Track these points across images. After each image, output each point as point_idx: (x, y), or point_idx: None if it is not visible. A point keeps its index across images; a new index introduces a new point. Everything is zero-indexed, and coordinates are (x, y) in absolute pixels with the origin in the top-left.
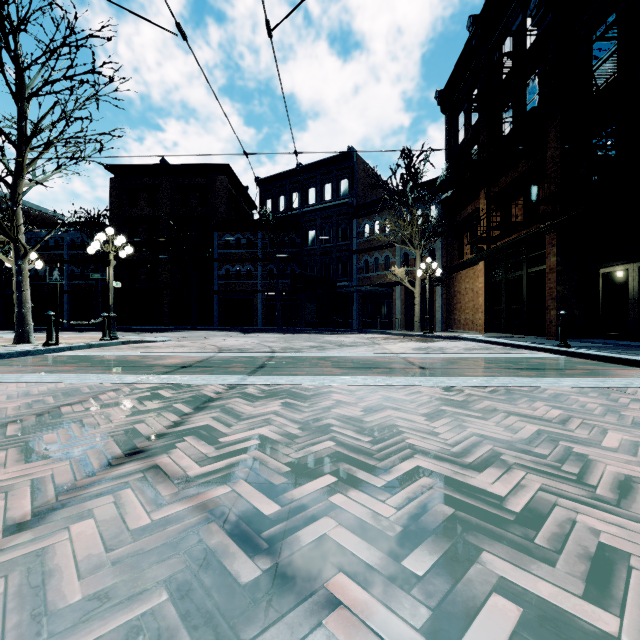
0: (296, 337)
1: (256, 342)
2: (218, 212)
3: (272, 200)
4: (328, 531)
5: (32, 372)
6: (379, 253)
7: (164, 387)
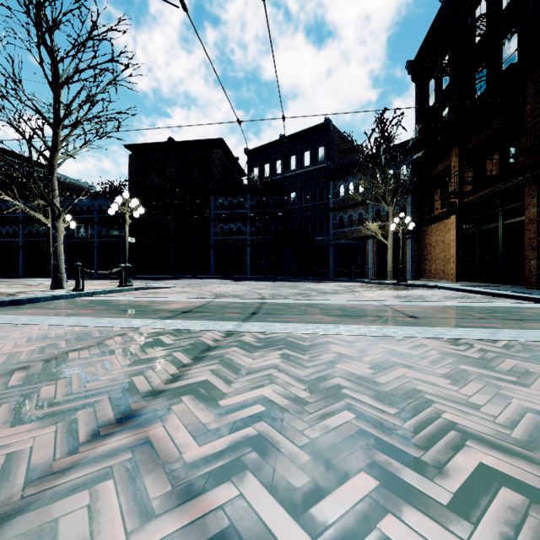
0: (281, 285)
1: (247, 289)
2: (214, 179)
3: (259, 168)
4: None
5: (57, 315)
6: (353, 210)
7: (166, 333)
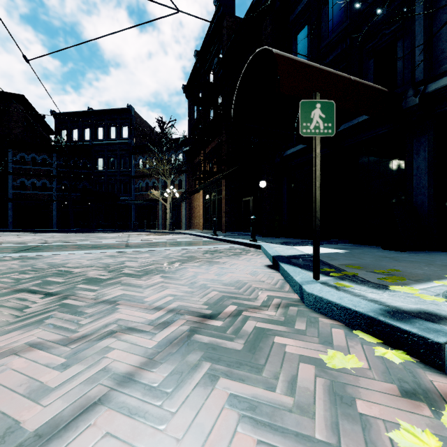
0: (78, 235)
1: (39, 238)
2: (13, 133)
3: (67, 131)
4: (2, 280)
5: None
6: (149, 179)
7: None
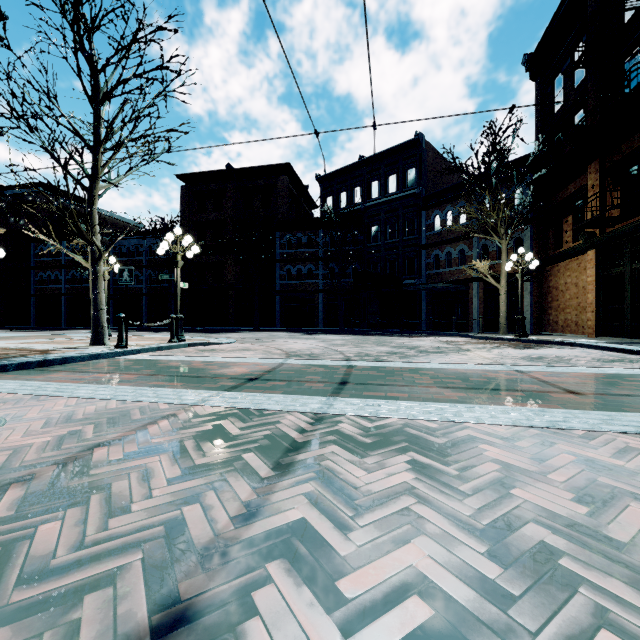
0: (363, 340)
1: (323, 346)
2: (279, 212)
3: (333, 197)
4: None
5: (91, 382)
6: (452, 246)
7: (229, 414)
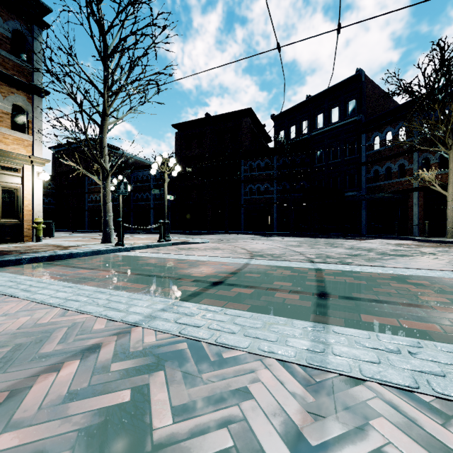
0: (314, 241)
1: (281, 246)
2: (243, 145)
3: (284, 131)
4: None
5: (67, 279)
6: (391, 162)
7: (171, 353)
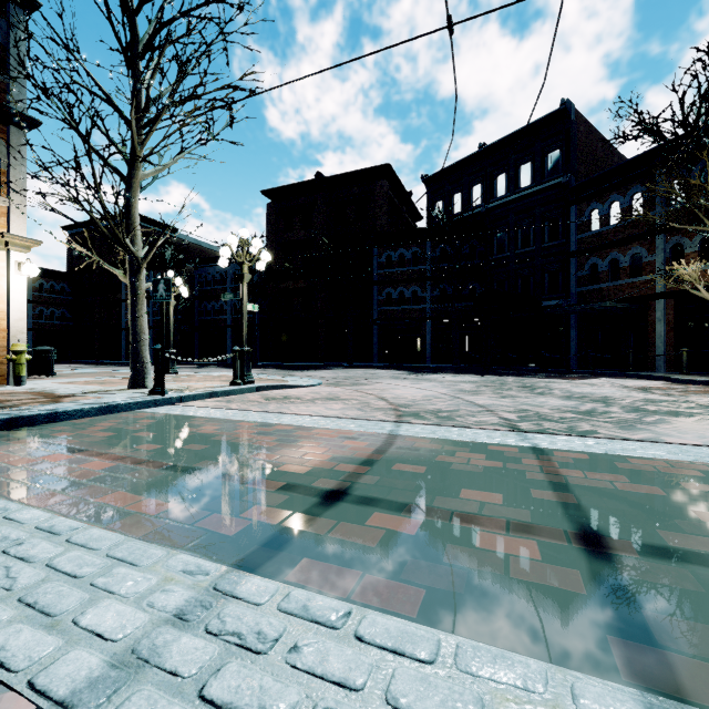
0: (499, 382)
1: (447, 393)
2: (377, 225)
3: (444, 201)
4: None
5: (2, 483)
6: (619, 251)
7: None
